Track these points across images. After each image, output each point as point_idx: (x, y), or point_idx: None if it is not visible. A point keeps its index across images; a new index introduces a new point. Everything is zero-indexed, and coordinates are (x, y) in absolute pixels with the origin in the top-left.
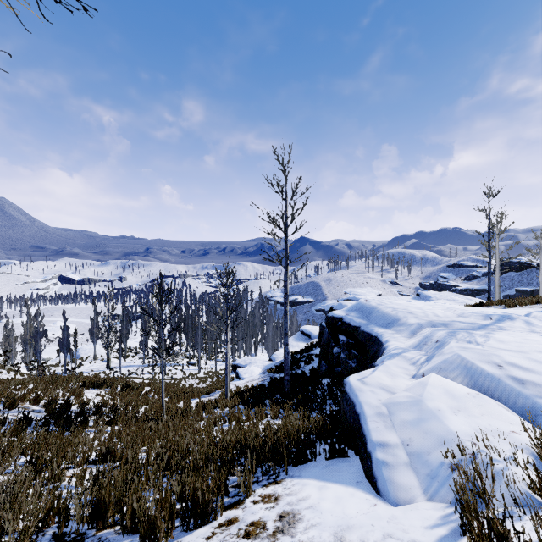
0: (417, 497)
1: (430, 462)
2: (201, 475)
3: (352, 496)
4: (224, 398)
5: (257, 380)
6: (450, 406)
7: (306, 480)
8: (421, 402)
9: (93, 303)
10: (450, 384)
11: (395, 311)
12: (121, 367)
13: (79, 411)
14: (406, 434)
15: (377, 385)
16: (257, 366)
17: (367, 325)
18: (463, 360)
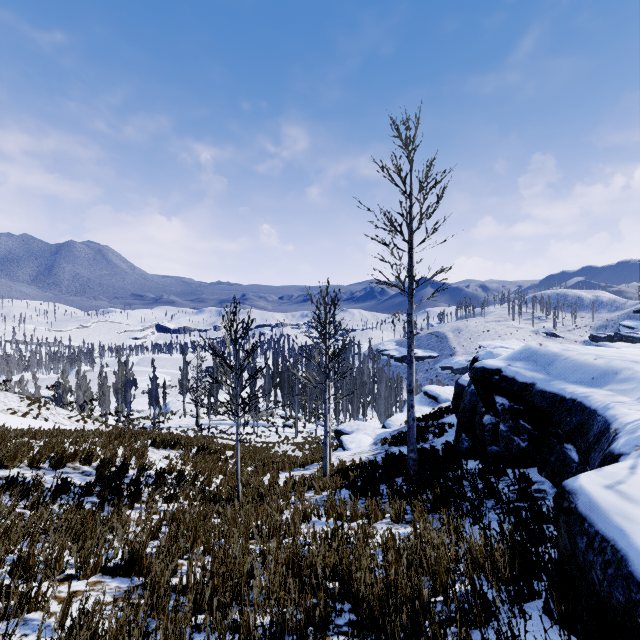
0: None
1: None
2: None
3: None
4: (322, 476)
5: (366, 453)
6: None
7: None
8: None
9: (183, 352)
10: None
11: (604, 358)
12: (211, 424)
13: (134, 478)
14: None
15: None
16: (366, 434)
17: (548, 381)
18: None
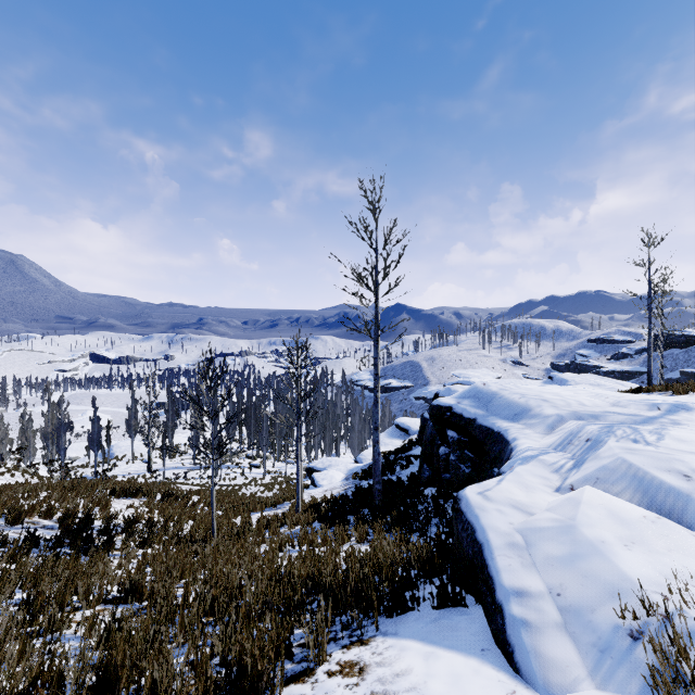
0: (580, 682)
1: (596, 625)
2: (252, 633)
3: (477, 674)
4: (295, 512)
5: (338, 489)
6: (619, 535)
7: (406, 642)
8: (574, 529)
9: (131, 388)
10: (614, 502)
11: (525, 398)
12: (166, 469)
13: (103, 528)
14: (555, 577)
15: (506, 502)
16: (338, 470)
17: (485, 417)
18: (631, 467)
